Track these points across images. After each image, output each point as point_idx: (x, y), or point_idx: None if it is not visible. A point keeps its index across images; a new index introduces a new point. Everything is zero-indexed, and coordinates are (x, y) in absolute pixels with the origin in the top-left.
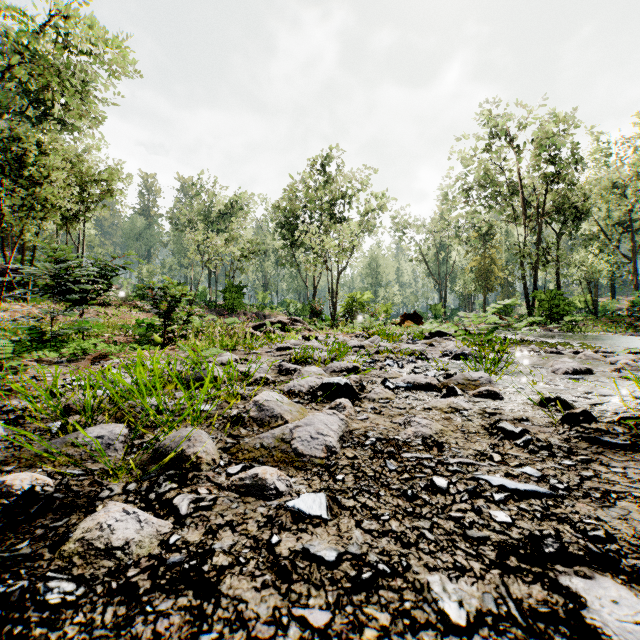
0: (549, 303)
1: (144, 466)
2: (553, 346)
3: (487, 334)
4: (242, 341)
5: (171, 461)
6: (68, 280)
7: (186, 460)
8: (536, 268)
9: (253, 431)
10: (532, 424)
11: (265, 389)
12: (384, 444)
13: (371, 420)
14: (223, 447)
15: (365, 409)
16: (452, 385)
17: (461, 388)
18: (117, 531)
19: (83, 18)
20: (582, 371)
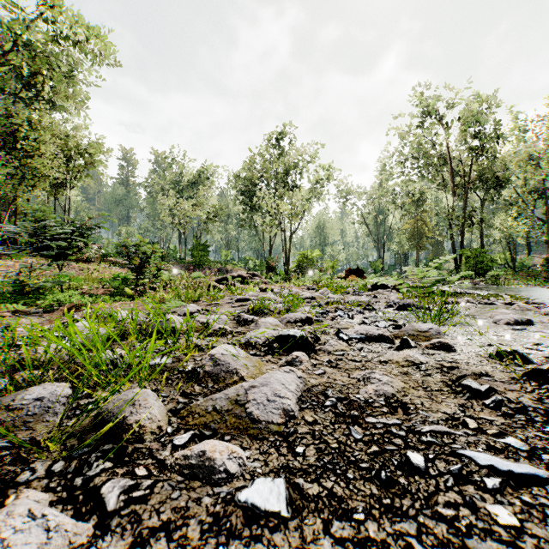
0: (474, 260)
1: (82, 434)
2: (486, 298)
3: (430, 287)
4: (206, 293)
5: (111, 429)
6: (49, 238)
7: (127, 430)
8: (463, 229)
9: (207, 388)
10: (494, 380)
11: (223, 340)
12: (345, 405)
13: (328, 375)
14: (173, 409)
15: (321, 362)
16: (405, 337)
17: (412, 339)
18: (13, 548)
19: (67, 9)
20: (522, 322)
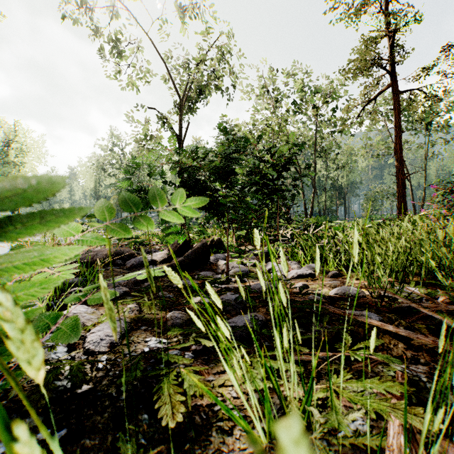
0: None
1: None
2: None
3: None
4: None
5: None
6: None
7: None
8: None
9: None
10: None
11: None
12: None
13: None
14: None
15: None
16: None
17: None
18: None
19: None
20: None
